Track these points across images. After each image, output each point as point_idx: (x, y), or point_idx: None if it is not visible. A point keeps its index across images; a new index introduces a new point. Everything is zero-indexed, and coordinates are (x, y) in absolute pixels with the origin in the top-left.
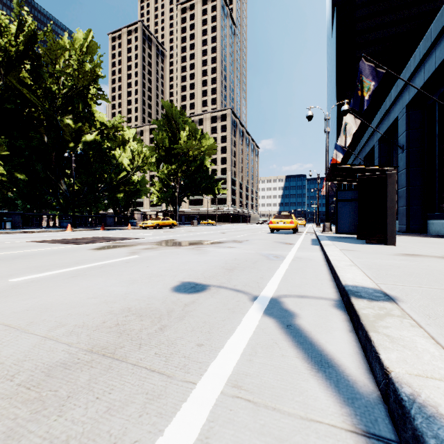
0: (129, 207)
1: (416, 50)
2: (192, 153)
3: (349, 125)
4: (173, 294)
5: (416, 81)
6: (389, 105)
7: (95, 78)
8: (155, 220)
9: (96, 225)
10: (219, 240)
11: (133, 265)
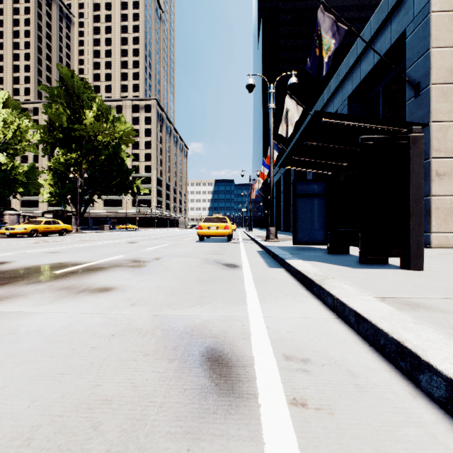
0: None
1: (365, 28)
2: (102, 139)
3: (291, 111)
4: None
5: (362, 66)
6: (327, 99)
7: None
8: (32, 224)
9: None
10: (104, 260)
11: None
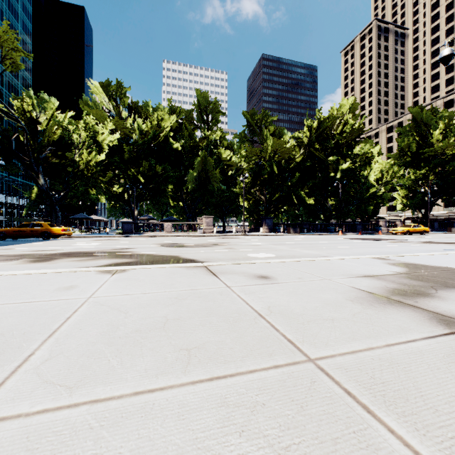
0: (373, 216)
1: None
2: (449, 152)
3: None
4: (442, 250)
5: None
6: None
7: (360, 133)
8: (405, 227)
9: (348, 230)
10: None
11: (420, 246)
